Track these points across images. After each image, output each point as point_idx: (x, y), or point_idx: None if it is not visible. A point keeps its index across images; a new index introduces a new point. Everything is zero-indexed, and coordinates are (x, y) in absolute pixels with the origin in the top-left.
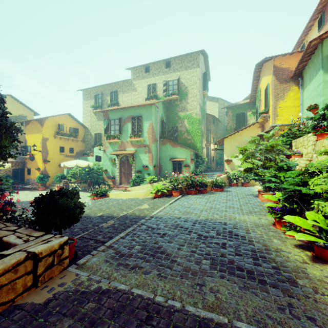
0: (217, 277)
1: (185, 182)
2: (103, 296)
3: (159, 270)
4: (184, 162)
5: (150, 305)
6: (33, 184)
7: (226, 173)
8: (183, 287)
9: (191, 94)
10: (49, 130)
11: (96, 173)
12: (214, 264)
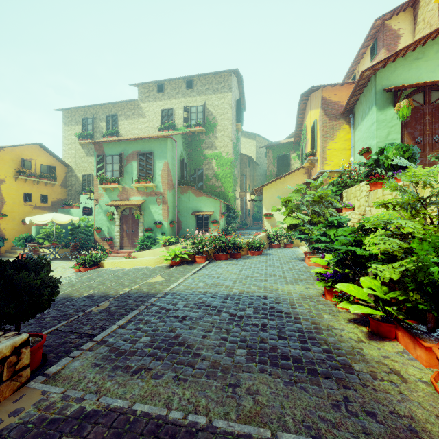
0: (255, 372)
1: (213, 244)
2: (86, 423)
3: (175, 370)
4: (212, 217)
5: (161, 426)
6: None
7: (266, 232)
8: (210, 391)
9: (221, 126)
10: (6, 167)
11: (83, 233)
12: (252, 354)
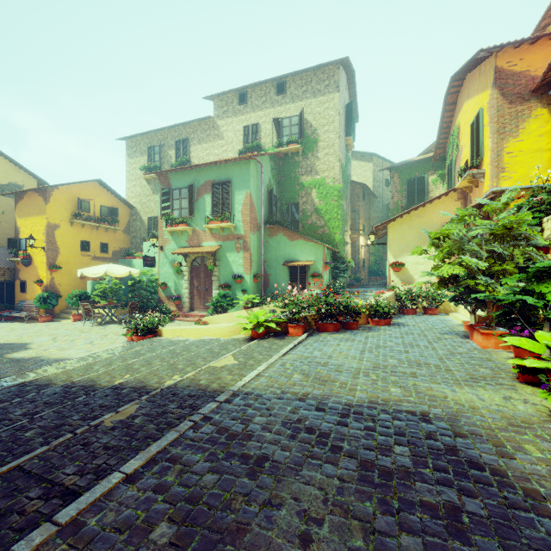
0: None
1: (315, 307)
2: None
3: None
4: (312, 269)
5: None
6: (29, 310)
7: (393, 290)
8: None
9: (324, 142)
10: (61, 210)
11: (145, 289)
12: None
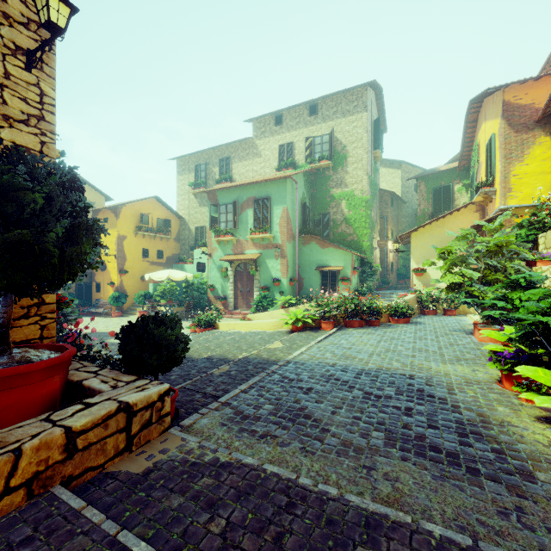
0: (395, 458)
1: (343, 307)
2: (222, 471)
3: (302, 442)
4: (341, 273)
5: (291, 488)
6: (104, 307)
7: (415, 293)
8: (340, 469)
9: (353, 158)
10: (128, 223)
11: (197, 291)
12: (391, 439)
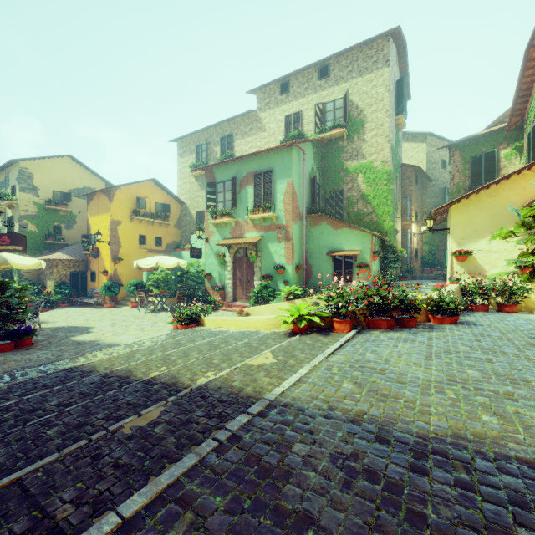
0: None
1: (365, 300)
2: None
3: None
4: (358, 259)
5: None
6: (97, 297)
7: (457, 282)
8: None
9: (371, 123)
10: (123, 207)
11: (193, 280)
12: None
